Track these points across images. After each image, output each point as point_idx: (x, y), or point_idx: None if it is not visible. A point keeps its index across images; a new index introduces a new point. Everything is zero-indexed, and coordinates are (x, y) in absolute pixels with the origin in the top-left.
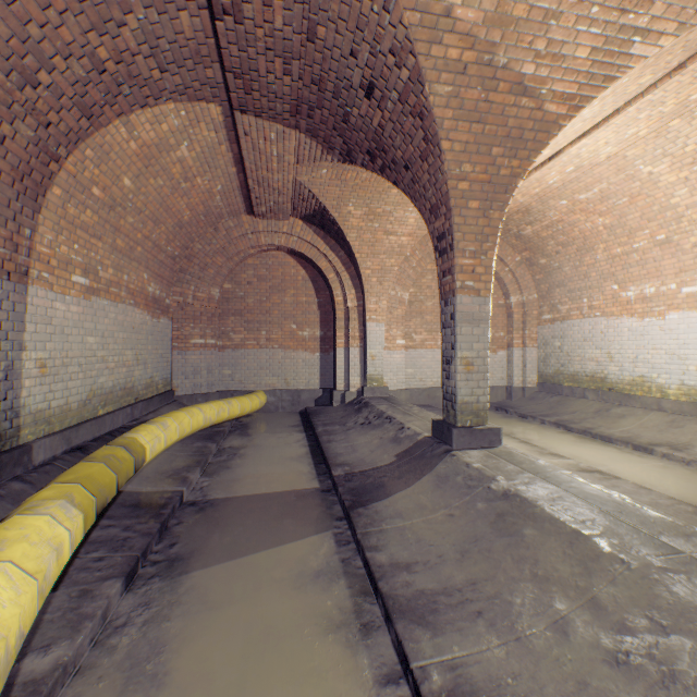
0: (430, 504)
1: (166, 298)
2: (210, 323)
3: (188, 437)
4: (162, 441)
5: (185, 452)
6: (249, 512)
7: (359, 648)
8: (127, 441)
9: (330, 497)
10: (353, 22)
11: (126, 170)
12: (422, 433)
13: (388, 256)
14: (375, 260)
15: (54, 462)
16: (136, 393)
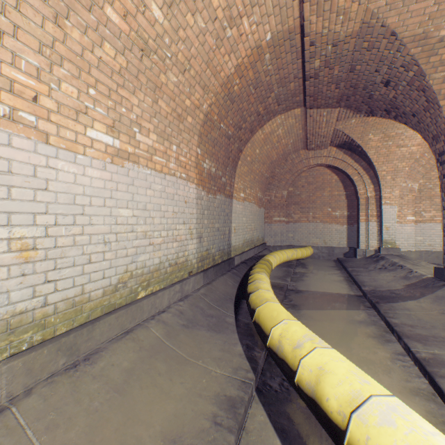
0: (428, 308)
1: (262, 198)
2: (282, 209)
3: (278, 265)
4: (275, 263)
5: (280, 270)
6: (319, 297)
7: (384, 344)
8: (267, 260)
9: (361, 299)
10: (377, 60)
11: (258, 146)
12: (425, 275)
13: (399, 161)
14: (388, 165)
15: (239, 265)
16: (254, 243)
